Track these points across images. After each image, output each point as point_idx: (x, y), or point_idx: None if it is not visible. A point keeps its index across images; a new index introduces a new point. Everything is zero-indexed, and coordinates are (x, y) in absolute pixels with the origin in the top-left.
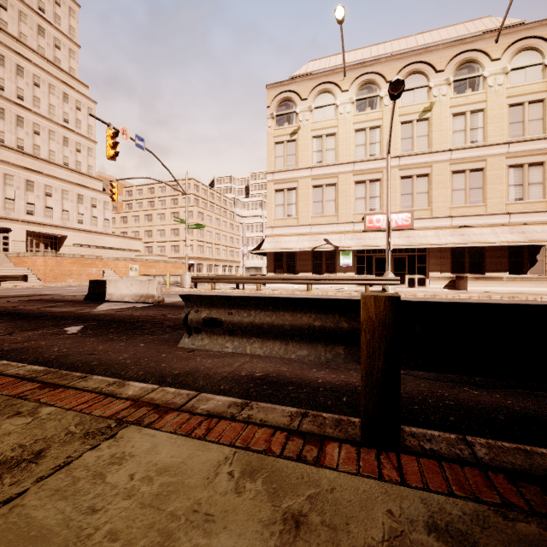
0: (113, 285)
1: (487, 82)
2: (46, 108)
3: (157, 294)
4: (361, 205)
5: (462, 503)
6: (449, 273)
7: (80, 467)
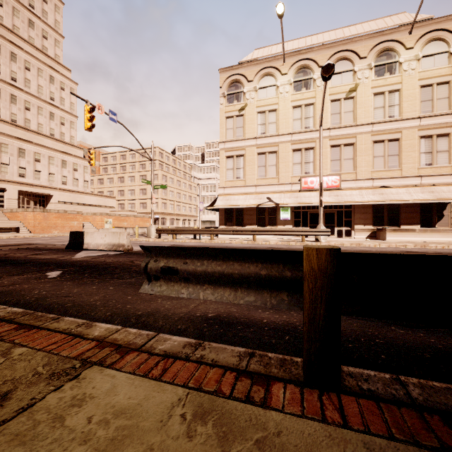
0: (89, 236)
1: (402, 67)
2: (35, 88)
3: (127, 243)
4: (297, 169)
5: (403, 448)
6: (370, 226)
7: (42, 410)
